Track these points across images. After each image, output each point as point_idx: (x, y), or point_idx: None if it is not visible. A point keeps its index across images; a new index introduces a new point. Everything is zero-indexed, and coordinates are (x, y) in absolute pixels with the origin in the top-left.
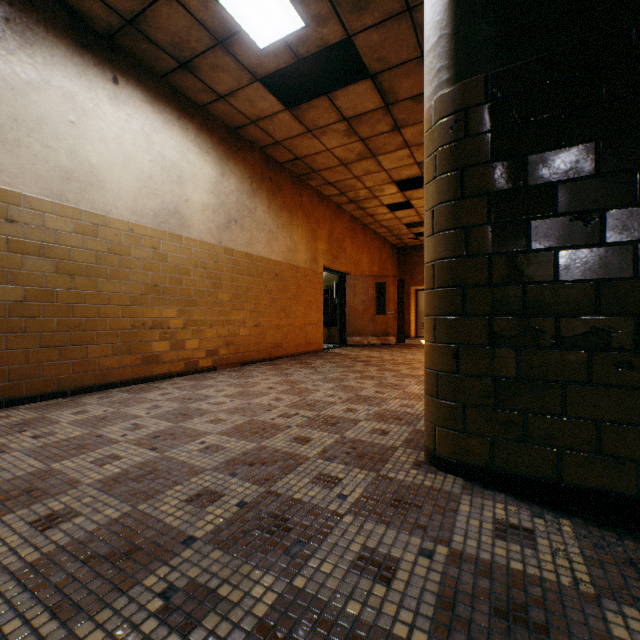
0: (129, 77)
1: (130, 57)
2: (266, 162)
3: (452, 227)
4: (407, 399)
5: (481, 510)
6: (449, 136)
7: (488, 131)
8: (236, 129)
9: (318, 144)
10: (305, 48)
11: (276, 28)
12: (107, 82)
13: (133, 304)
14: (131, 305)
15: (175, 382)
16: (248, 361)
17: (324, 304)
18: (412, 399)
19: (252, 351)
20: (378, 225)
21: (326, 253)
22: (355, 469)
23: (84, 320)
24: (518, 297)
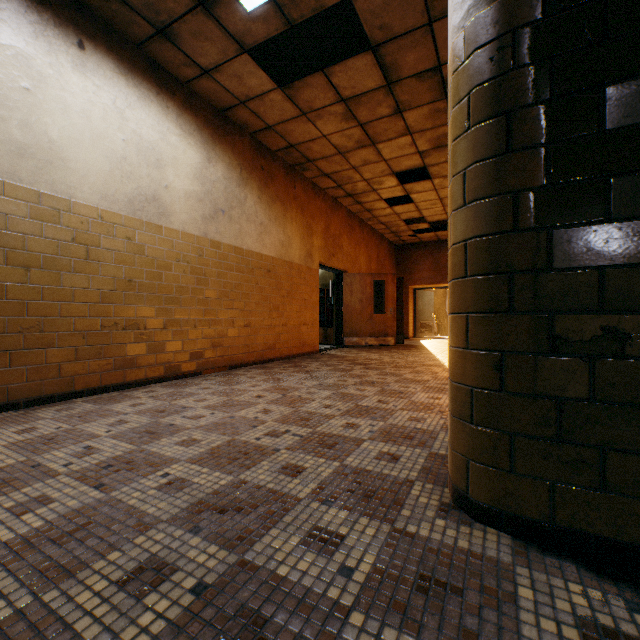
0: (98, 43)
1: (99, 20)
2: (257, 149)
3: (493, 193)
4: (415, 410)
5: (550, 597)
6: (489, 70)
7: (546, 57)
8: (224, 111)
9: (313, 129)
10: (298, 12)
11: None
12: (71, 46)
13: (103, 301)
14: (100, 302)
15: (152, 389)
16: (237, 364)
17: (320, 303)
18: (421, 410)
19: (242, 353)
20: (376, 221)
21: (322, 249)
22: (362, 519)
23: (42, 319)
24: (592, 286)
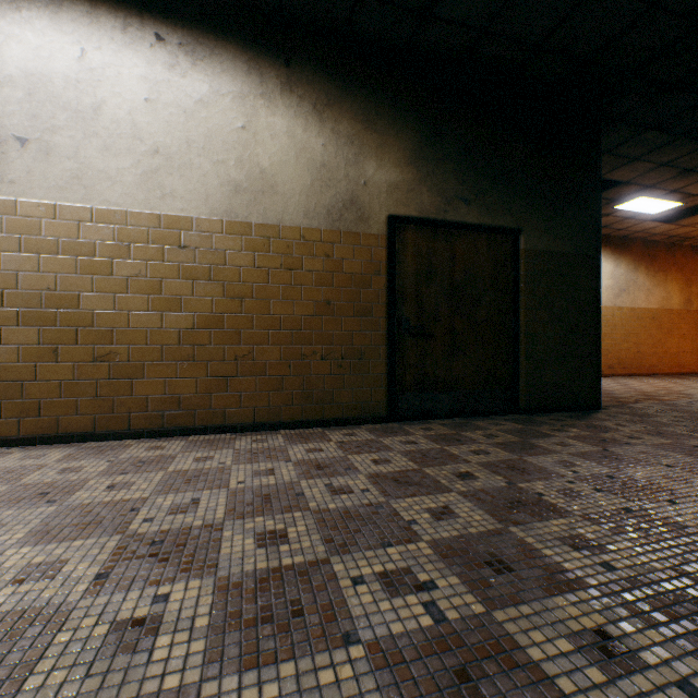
0: None
1: None
2: (644, 245)
3: None
4: None
5: None
6: None
7: None
8: (624, 236)
9: (691, 228)
10: (682, 208)
11: (664, 208)
12: None
13: None
14: None
15: None
16: (631, 374)
17: None
18: None
19: (634, 368)
20: None
21: None
22: None
23: None
24: None
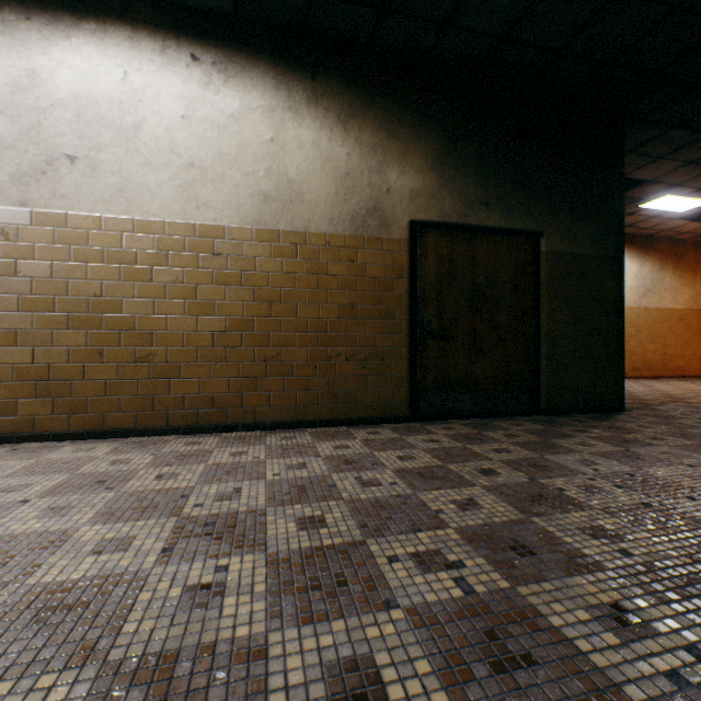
0: None
1: None
2: (671, 244)
3: None
4: None
5: None
6: None
7: None
8: (649, 235)
9: None
10: None
11: (691, 206)
12: None
13: None
14: None
15: None
16: (657, 376)
17: None
18: None
19: (660, 370)
20: None
21: None
22: None
23: None
24: None
